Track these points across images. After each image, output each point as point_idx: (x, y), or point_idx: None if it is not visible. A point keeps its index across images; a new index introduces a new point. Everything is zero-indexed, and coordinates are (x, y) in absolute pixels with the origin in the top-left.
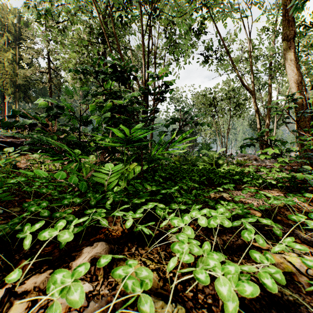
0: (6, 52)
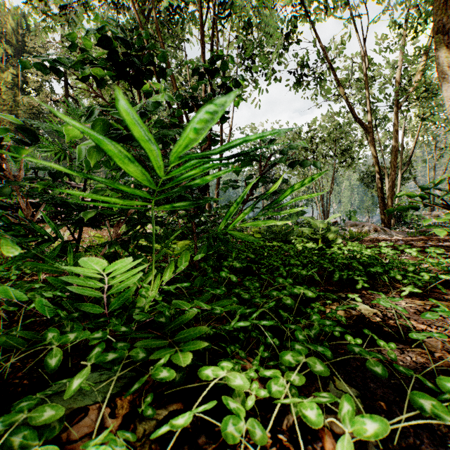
0: (3, 71)
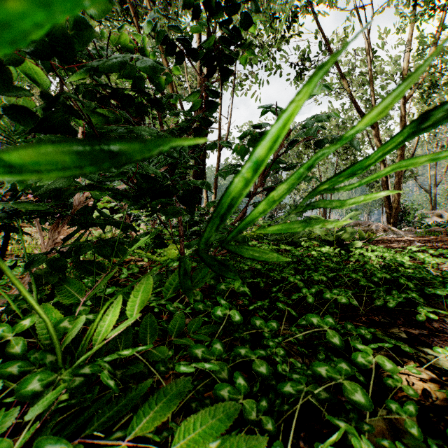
0: None
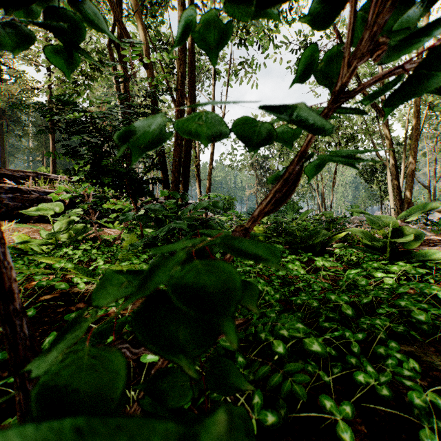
0: None
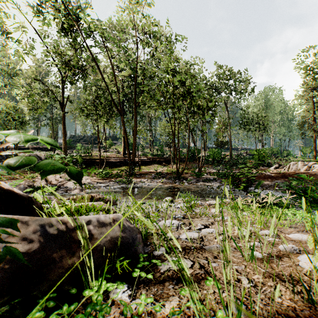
0: None
